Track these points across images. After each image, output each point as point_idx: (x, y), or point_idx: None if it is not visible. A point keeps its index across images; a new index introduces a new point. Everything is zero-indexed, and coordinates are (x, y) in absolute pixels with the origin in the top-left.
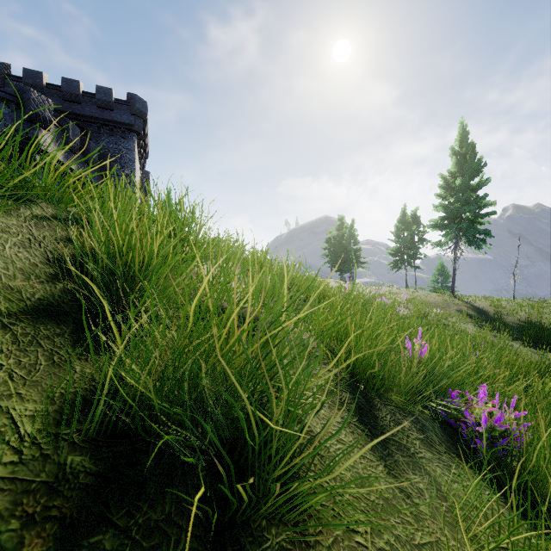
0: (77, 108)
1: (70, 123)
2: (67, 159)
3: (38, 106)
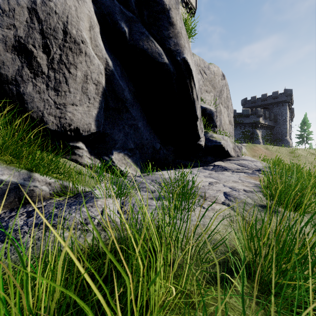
0: (265, 102)
1: (266, 112)
2: (265, 122)
3: (259, 112)
